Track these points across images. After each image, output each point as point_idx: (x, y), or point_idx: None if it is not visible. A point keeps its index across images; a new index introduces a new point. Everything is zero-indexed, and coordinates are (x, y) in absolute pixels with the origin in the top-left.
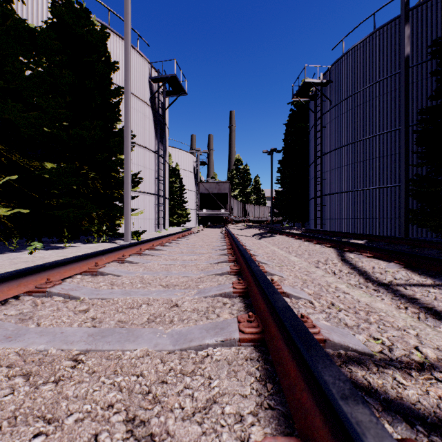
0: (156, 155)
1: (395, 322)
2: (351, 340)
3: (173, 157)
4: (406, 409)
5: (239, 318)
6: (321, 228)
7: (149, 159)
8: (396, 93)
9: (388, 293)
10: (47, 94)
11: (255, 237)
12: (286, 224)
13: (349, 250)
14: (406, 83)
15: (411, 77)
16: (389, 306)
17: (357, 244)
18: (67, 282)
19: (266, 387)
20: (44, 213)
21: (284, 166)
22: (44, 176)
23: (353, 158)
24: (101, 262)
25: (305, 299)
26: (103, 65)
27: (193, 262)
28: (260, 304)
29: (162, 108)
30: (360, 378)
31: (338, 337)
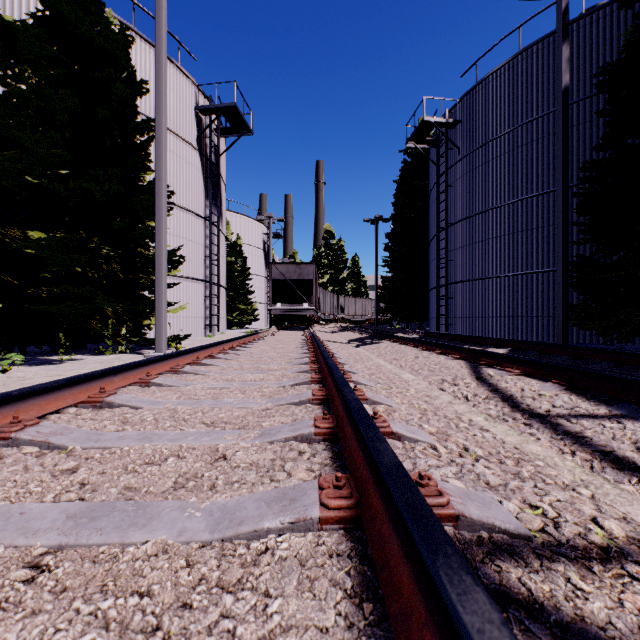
0: (206, 223)
1: (559, 477)
2: (498, 514)
3: (232, 226)
4: None
5: (322, 482)
6: (446, 330)
7: (196, 229)
8: (549, 140)
9: (546, 429)
10: (36, 127)
11: (352, 344)
12: (396, 325)
13: (486, 363)
14: (564, 126)
15: (570, 118)
16: (548, 450)
17: (498, 354)
18: (50, 421)
19: (363, 611)
20: (27, 309)
21: (395, 241)
22: (27, 251)
23: (491, 231)
24: (112, 386)
25: (425, 442)
26: (123, 85)
27: (257, 383)
28: (356, 455)
29: (216, 152)
30: (516, 584)
31: (477, 509)
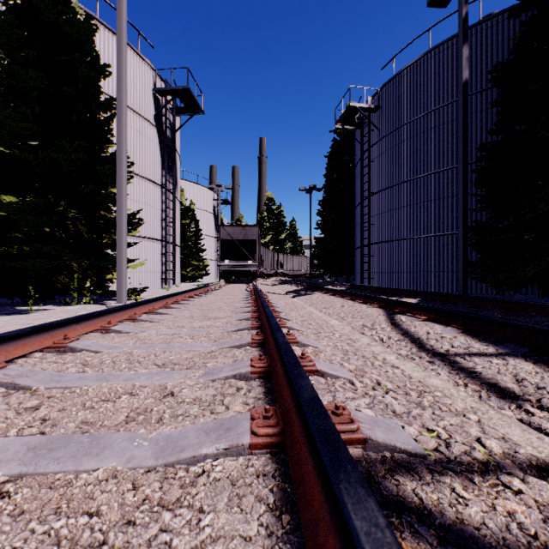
0: (163, 190)
1: (453, 405)
2: (400, 437)
3: (186, 192)
4: (468, 539)
5: (253, 413)
6: (369, 283)
7: (154, 195)
8: (453, 125)
9: (445, 365)
10: (8, 102)
11: (289, 295)
12: (328, 279)
13: (400, 311)
14: (464, 113)
15: (469, 106)
16: (446, 383)
17: (409, 303)
18: (17, 364)
19: (281, 521)
20: None
21: (326, 207)
22: None
23: (406, 200)
24: (75, 333)
25: (344, 378)
26: (88, 68)
27: (204, 329)
28: (284, 390)
29: (171, 129)
30: (410, 494)
31: (382, 433)
